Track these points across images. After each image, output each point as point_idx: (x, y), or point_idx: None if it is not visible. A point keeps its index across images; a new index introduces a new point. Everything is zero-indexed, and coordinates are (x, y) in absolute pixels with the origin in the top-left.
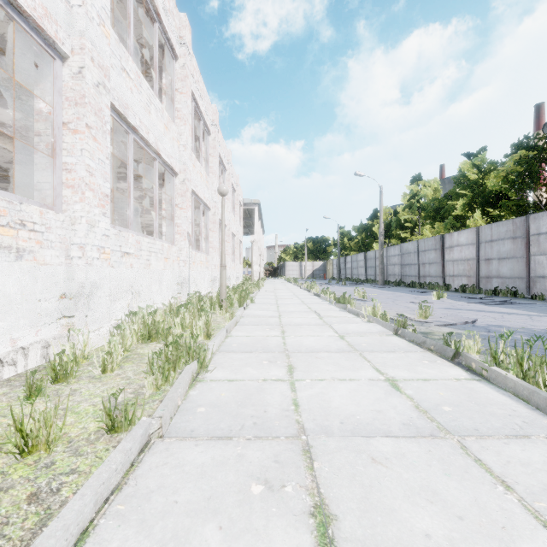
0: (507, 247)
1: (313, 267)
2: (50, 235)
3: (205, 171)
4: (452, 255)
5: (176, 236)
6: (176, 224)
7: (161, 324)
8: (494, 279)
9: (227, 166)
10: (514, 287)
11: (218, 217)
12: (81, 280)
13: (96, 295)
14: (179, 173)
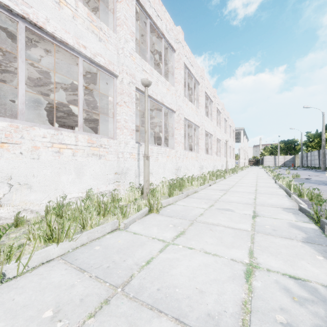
0: None
1: (284, 159)
2: (199, 157)
3: (219, 127)
4: None
5: (212, 153)
6: (212, 149)
7: (214, 174)
8: None
9: (227, 119)
10: None
11: (224, 142)
12: (202, 165)
13: (203, 167)
14: (213, 135)
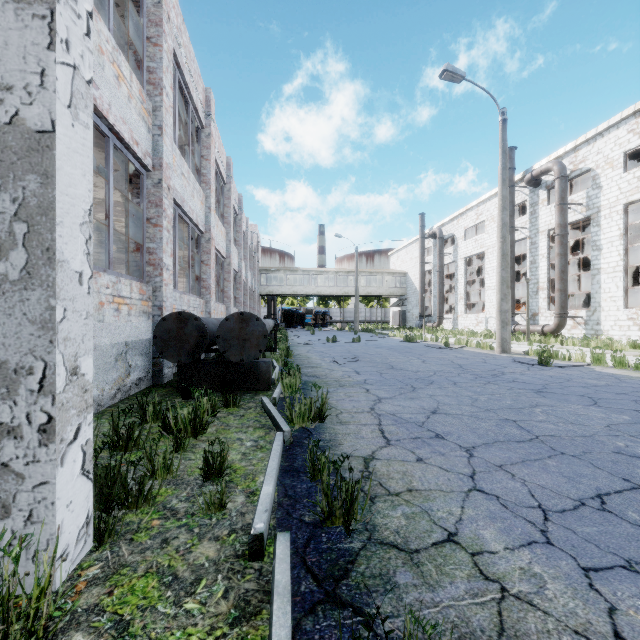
0: None
1: None
2: None
3: None
4: None
5: None
6: None
7: None
8: None
9: None
10: None
11: None
12: None
13: None
14: None
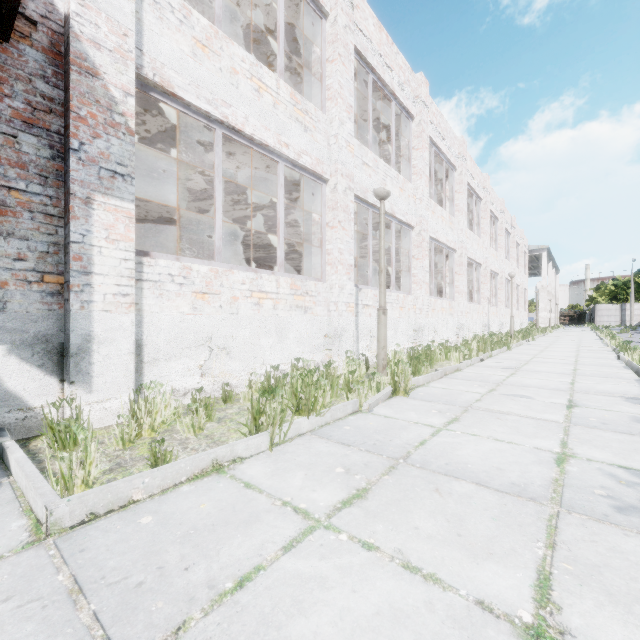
0: None
1: None
2: (455, 309)
3: (494, 247)
4: None
5: (481, 299)
6: (481, 293)
7: (487, 340)
8: None
9: (511, 230)
10: None
11: (504, 278)
12: (461, 323)
13: (464, 328)
14: (483, 264)
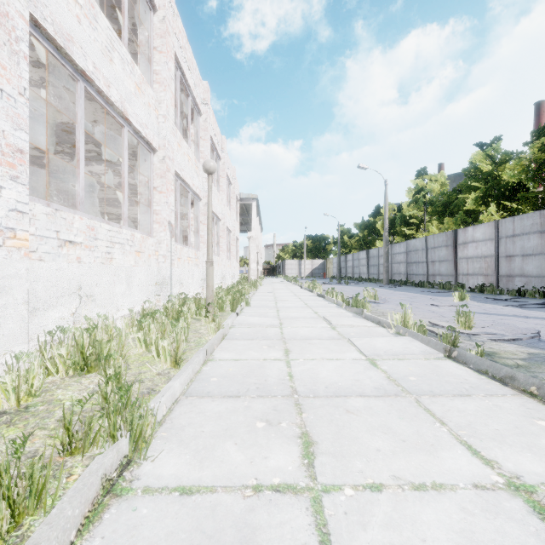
0: (533, 242)
1: (312, 265)
2: None
3: (195, 156)
4: (466, 251)
5: (154, 225)
6: (154, 211)
7: (106, 345)
8: (517, 277)
9: (222, 154)
10: (543, 287)
11: None
12: None
13: None
14: (158, 150)
